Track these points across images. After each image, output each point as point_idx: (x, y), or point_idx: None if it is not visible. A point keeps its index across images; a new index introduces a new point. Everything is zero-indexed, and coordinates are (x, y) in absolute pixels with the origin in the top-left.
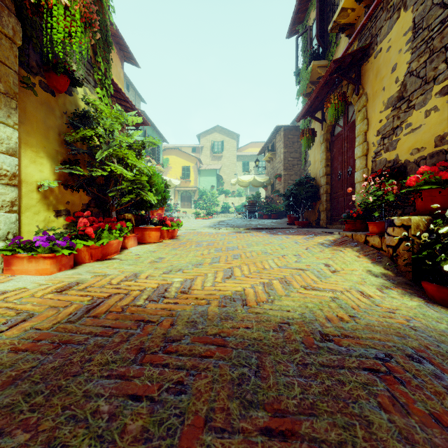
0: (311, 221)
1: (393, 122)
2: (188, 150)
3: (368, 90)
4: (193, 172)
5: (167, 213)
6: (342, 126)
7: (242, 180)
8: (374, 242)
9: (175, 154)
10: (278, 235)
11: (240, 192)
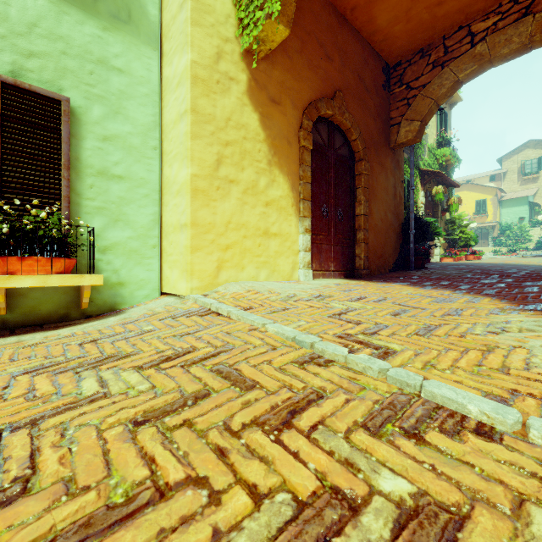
0: None
1: None
2: (484, 180)
3: None
4: (491, 205)
5: None
6: None
7: None
8: None
9: (466, 189)
10: None
11: None
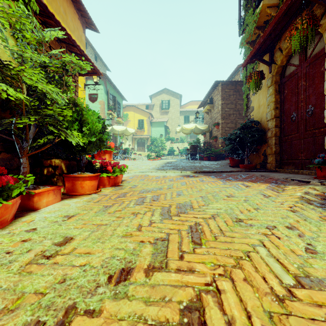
0: (254, 164)
1: None
2: (143, 107)
3: None
4: (146, 124)
5: (124, 155)
6: (297, 64)
7: (185, 128)
8: None
9: (133, 110)
10: (232, 181)
11: (182, 139)
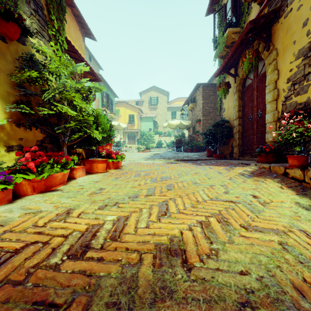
0: (225, 154)
1: (304, 69)
2: (133, 103)
3: (278, 46)
4: (136, 119)
5: (117, 148)
6: (252, 78)
7: (172, 123)
8: (295, 174)
9: (124, 106)
10: (202, 166)
11: (170, 133)
